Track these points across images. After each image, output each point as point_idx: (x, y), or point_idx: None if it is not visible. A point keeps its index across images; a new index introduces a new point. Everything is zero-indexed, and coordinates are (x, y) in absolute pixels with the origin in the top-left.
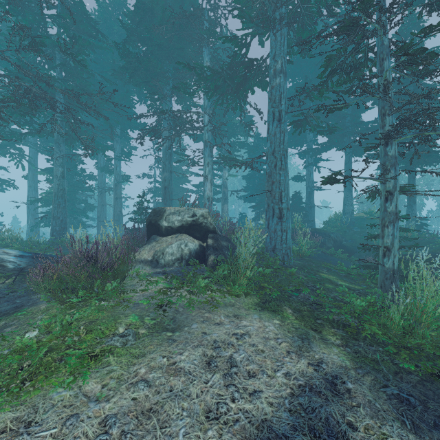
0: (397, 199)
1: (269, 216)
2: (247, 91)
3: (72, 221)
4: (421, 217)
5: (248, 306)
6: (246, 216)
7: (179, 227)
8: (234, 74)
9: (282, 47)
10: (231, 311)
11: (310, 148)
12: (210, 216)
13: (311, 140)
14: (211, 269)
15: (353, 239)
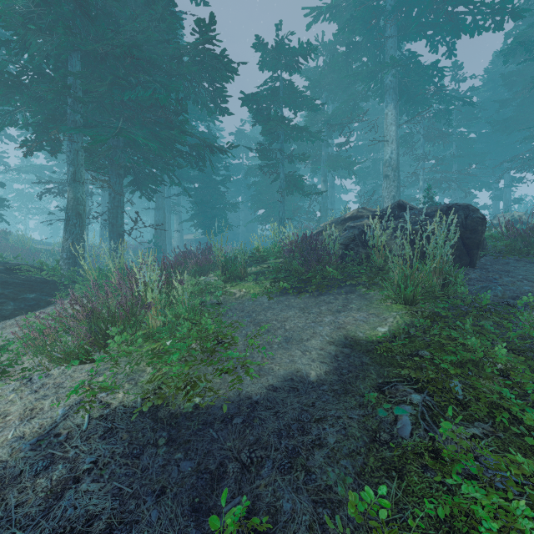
0: None
1: None
2: None
3: None
4: None
5: None
6: None
7: (502, 223)
8: None
9: None
10: None
11: None
12: (525, 215)
13: None
14: None
15: None
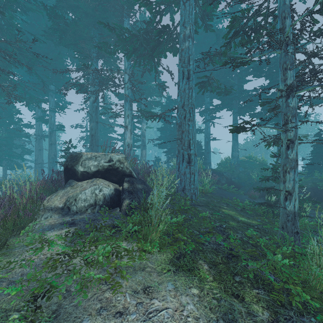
0: (297, 147)
1: (179, 160)
2: (160, 55)
3: (10, 163)
4: (319, 164)
5: (161, 266)
6: (160, 159)
7: (95, 172)
8: (149, 39)
9: (190, 15)
10: (140, 280)
11: (208, 108)
12: (127, 161)
13: (208, 102)
14: (124, 217)
15: (239, 177)
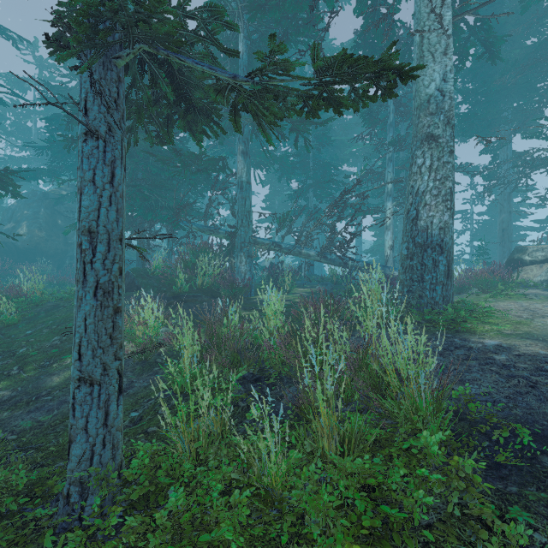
0: None
1: None
2: None
3: None
4: None
5: None
6: None
7: (543, 261)
8: None
9: None
10: None
11: None
12: None
13: None
14: None
15: None
